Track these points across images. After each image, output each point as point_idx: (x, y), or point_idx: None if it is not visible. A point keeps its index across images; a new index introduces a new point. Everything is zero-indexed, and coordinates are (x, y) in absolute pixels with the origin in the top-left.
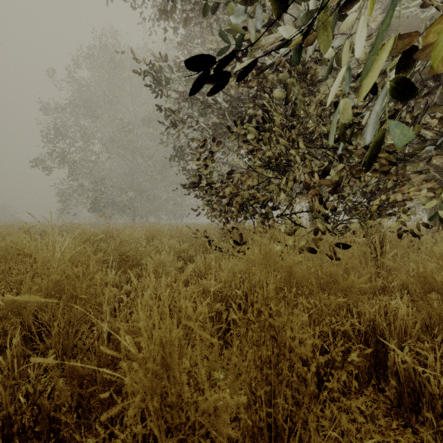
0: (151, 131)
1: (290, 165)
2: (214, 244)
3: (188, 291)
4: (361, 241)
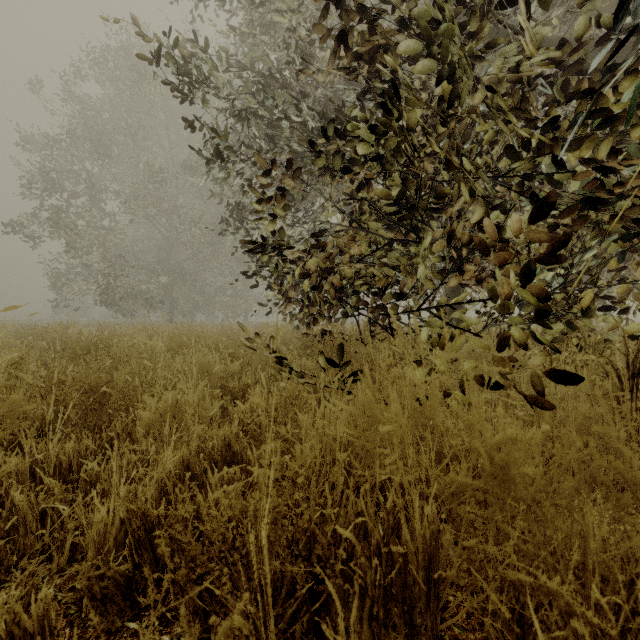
0: (197, 181)
1: (437, 210)
2: (289, 365)
3: (225, 476)
4: (591, 361)
